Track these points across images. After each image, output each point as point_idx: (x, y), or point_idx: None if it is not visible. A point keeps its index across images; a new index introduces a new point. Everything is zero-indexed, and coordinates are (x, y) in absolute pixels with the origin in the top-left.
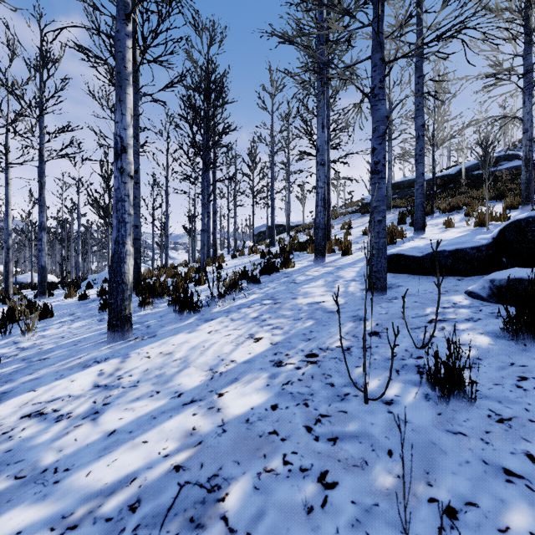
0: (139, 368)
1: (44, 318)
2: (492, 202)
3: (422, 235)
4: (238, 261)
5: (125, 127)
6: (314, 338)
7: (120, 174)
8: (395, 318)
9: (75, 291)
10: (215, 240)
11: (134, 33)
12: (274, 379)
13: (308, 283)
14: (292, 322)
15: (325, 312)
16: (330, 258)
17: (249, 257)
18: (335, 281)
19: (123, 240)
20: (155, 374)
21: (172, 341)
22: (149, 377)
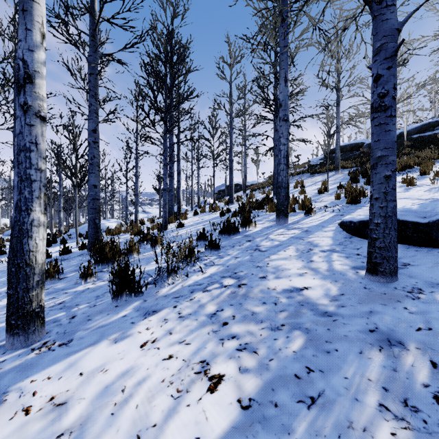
0: None
1: None
2: None
3: None
4: (199, 218)
5: (31, 48)
6: (321, 395)
7: (23, 112)
8: None
9: (50, 246)
10: (179, 198)
11: None
12: None
13: (276, 252)
14: (268, 334)
15: (317, 313)
16: (292, 218)
17: (209, 215)
18: (310, 250)
19: (27, 205)
20: None
21: (84, 362)
22: None
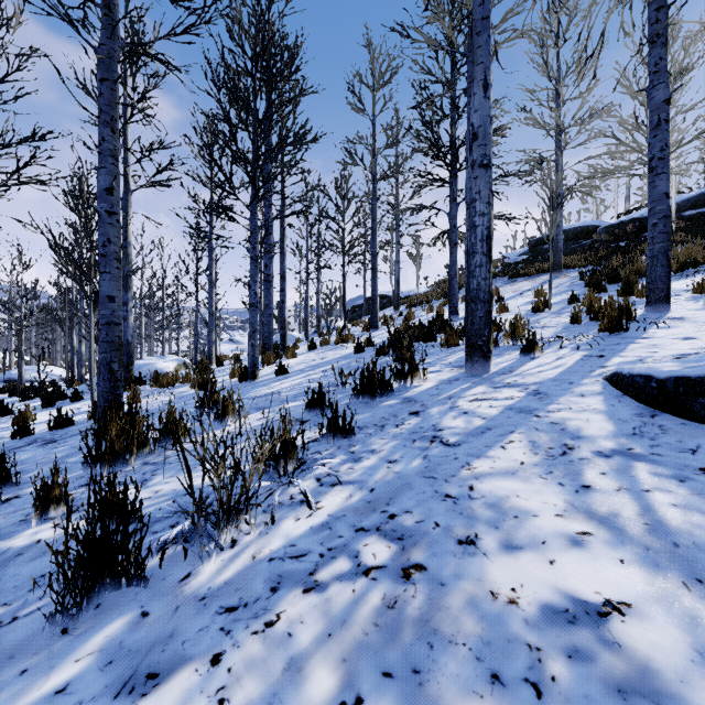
0: None
1: None
2: None
3: (667, 312)
4: (317, 356)
5: None
6: None
7: None
8: None
9: (51, 405)
10: (283, 320)
11: None
12: None
13: (485, 451)
14: None
15: None
16: (496, 361)
17: (336, 349)
18: (568, 451)
19: None
20: None
21: None
22: None
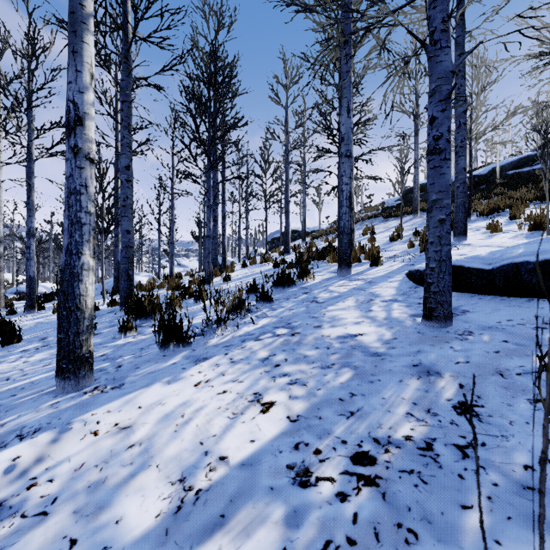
0: (71, 460)
1: (10, 343)
2: (537, 203)
3: (464, 241)
4: (249, 270)
5: (81, 89)
6: (360, 410)
7: (74, 155)
8: (488, 375)
9: None
10: (224, 247)
11: (125, 6)
12: (297, 528)
13: (335, 303)
14: (319, 371)
15: (367, 354)
16: (356, 269)
17: (261, 267)
18: (370, 301)
19: (77, 249)
20: (89, 482)
21: (140, 399)
22: (76, 488)
